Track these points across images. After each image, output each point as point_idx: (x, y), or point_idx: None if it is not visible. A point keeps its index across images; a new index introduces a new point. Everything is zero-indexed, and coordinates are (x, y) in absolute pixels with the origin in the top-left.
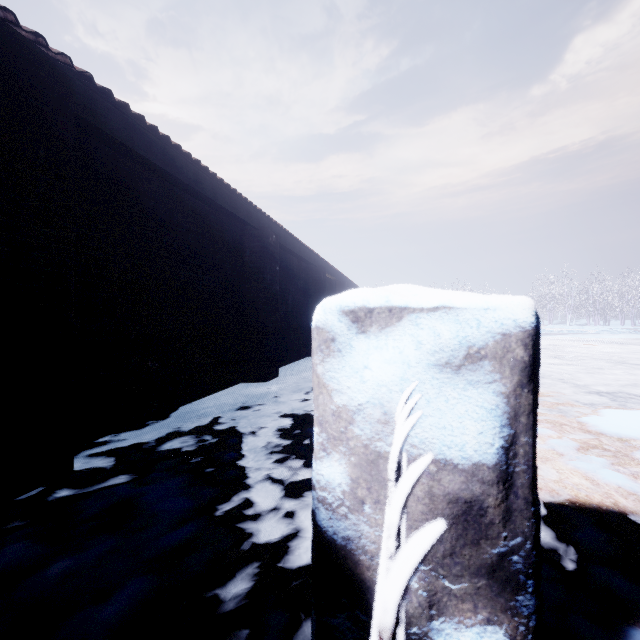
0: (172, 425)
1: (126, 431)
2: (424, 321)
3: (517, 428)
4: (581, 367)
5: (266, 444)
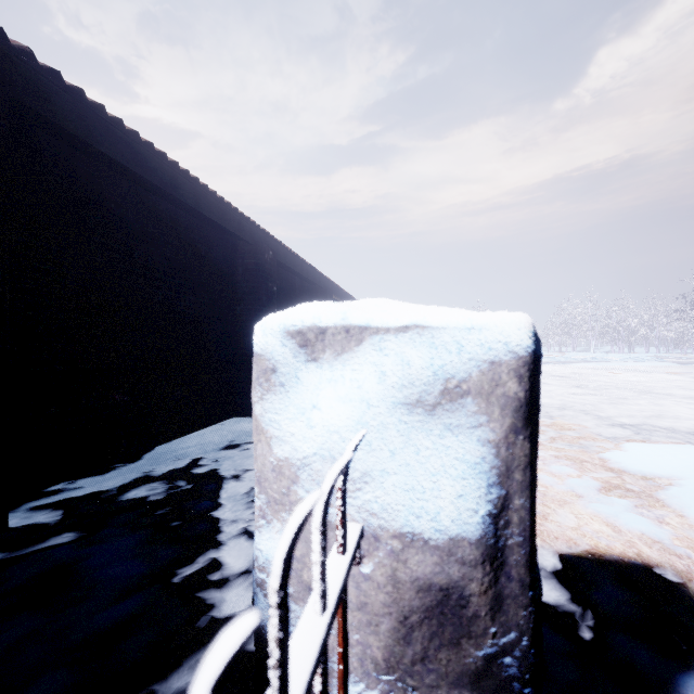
0: (142, 469)
1: (85, 477)
2: (390, 345)
3: (510, 487)
4: (604, 397)
5: (249, 490)
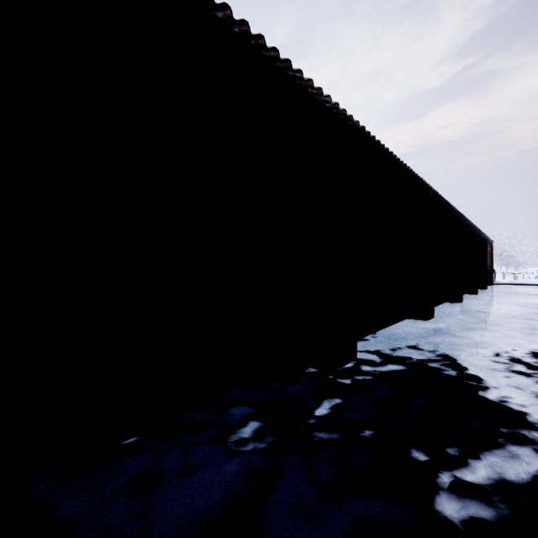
0: (386, 342)
1: (360, 341)
2: None
3: None
4: None
5: (480, 363)
